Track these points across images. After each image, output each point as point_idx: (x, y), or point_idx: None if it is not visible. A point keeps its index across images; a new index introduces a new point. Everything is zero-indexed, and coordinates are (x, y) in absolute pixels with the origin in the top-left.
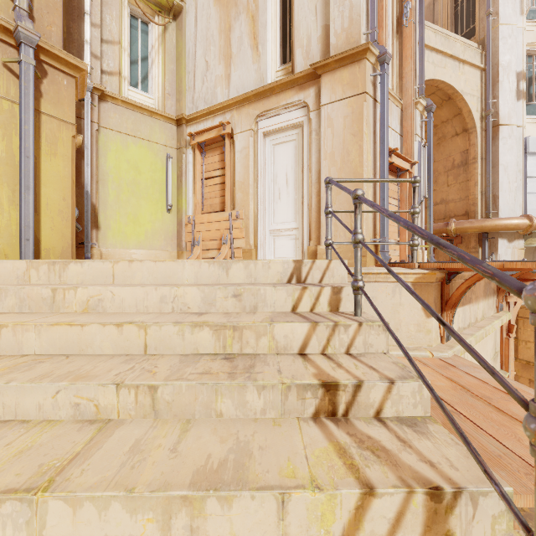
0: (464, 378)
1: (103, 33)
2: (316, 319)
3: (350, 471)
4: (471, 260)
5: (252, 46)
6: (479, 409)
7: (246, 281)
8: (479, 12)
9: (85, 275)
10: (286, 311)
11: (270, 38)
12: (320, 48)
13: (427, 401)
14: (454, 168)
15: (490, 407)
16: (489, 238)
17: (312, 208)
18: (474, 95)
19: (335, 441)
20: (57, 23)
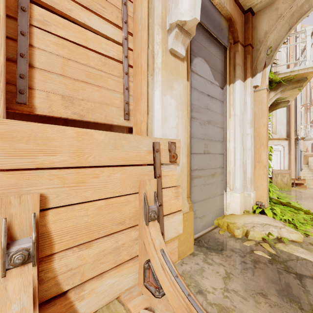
0: None
1: None
2: None
3: None
4: None
5: None
6: None
7: None
8: None
9: None
10: None
11: None
12: None
13: None
14: None
15: None
16: None
17: None
18: None
19: None
20: None
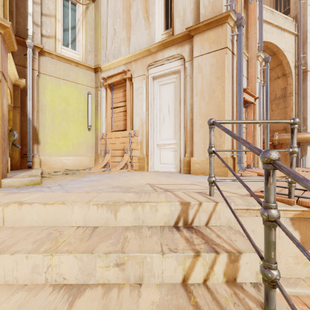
0: None
1: (43, 9)
2: None
3: None
4: None
5: (145, 17)
6: None
7: (134, 224)
8: None
9: None
10: (175, 283)
11: (157, 12)
12: (192, 17)
13: None
14: (276, 99)
15: None
16: (301, 145)
17: (187, 130)
18: (290, 52)
19: None
20: None
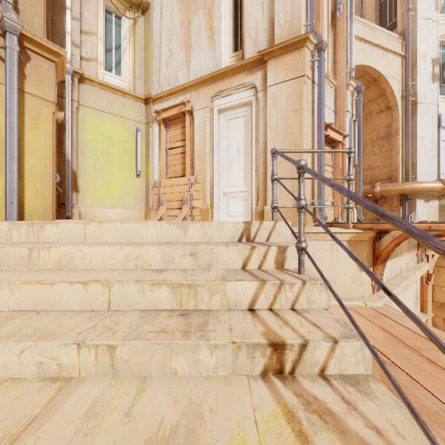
0: (395, 328)
1: (82, 26)
2: (263, 277)
3: (299, 439)
4: (420, 234)
5: (208, 36)
6: (412, 361)
7: (202, 240)
8: (400, 8)
9: (60, 234)
10: (236, 268)
11: (223, 30)
12: (266, 38)
13: (368, 359)
14: (379, 140)
15: (422, 358)
16: (409, 198)
17: (260, 174)
18: (396, 78)
19: (283, 403)
20: (39, 14)
